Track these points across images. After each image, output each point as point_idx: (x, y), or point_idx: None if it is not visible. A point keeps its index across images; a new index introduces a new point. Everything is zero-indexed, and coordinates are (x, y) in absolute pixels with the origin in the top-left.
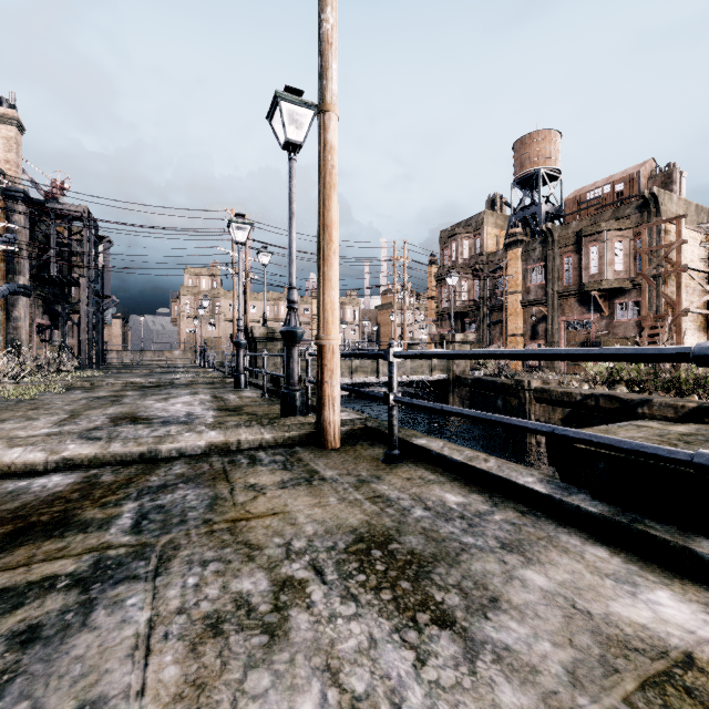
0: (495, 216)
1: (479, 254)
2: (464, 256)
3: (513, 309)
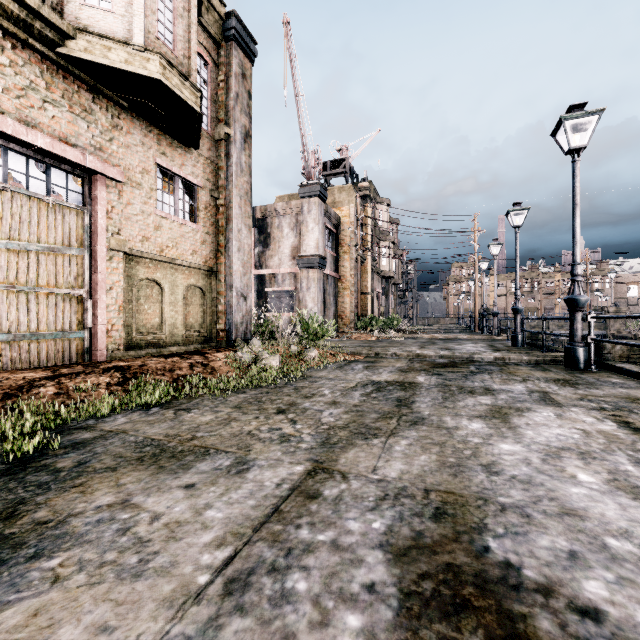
0: None
1: None
2: None
3: None
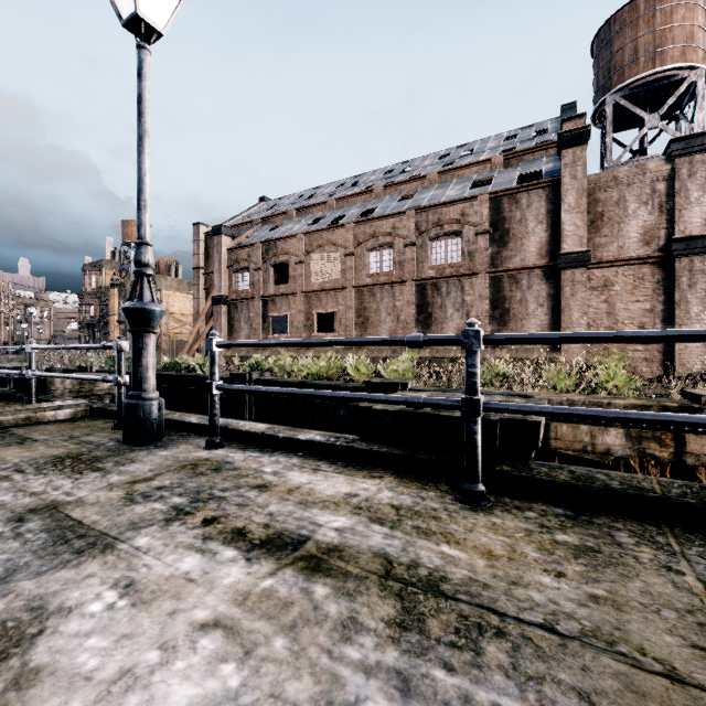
0: (115, 263)
1: (100, 287)
2: (93, 286)
3: (113, 325)
